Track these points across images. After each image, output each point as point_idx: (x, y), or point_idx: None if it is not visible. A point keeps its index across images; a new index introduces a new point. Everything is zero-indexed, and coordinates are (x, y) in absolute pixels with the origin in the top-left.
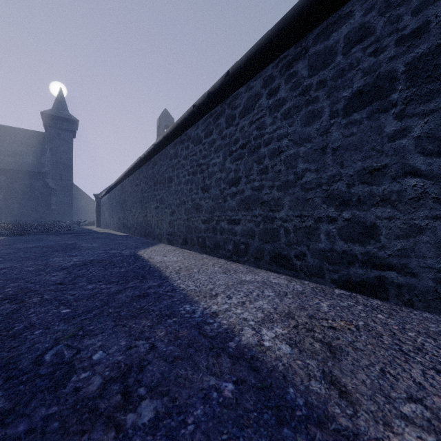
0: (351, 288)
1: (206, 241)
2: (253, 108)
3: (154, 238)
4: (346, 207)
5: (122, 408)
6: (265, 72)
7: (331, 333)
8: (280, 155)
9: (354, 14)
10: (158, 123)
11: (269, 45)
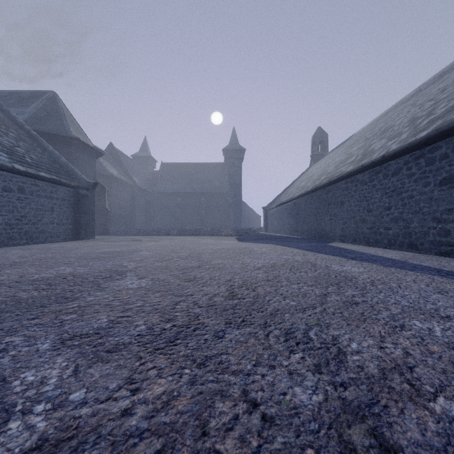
0: (441, 255)
1: (370, 239)
2: (399, 173)
3: (328, 239)
4: (439, 223)
5: (361, 258)
6: (405, 157)
7: (415, 258)
8: (412, 198)
9: (442, 148)
10: (312, 141)
11: (405, 151)
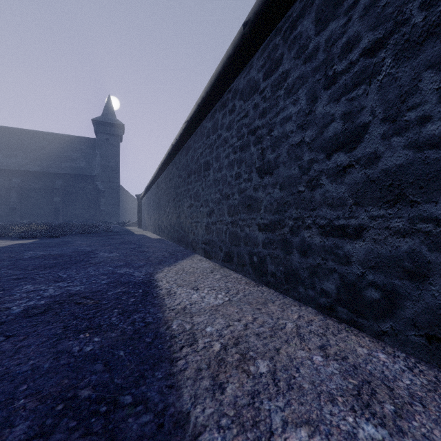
0: None
1: (267, 263)
2: None
3: (188, 245)
4: None
5: None
6: None
7: None
8: None
9: None
10: None
11: None
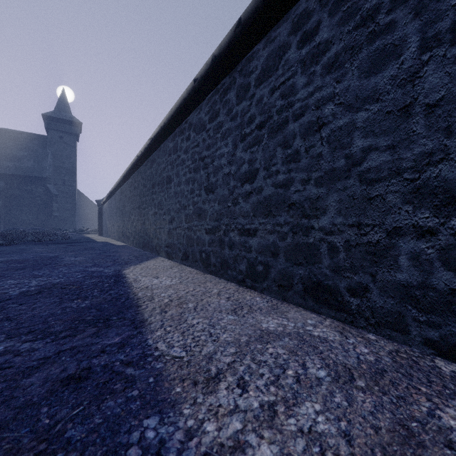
0: None
1: (211, 257)
2: (277, 68)
3: (152, 249)
4: None
5: None
6: (295, 9)
7: None
8: (320, 130)
9: None
10: None
11: None
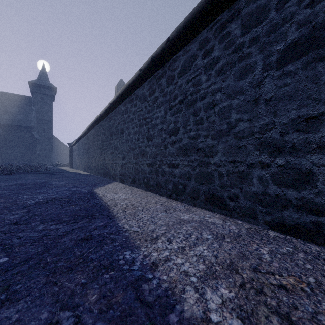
0: (284, 230)
1: (150, 181)
2: (190, 68)
3: (110, 177)
4: (279, 153)
5: None
6: (201, 35)
7: (284, 297)
8: (214, 107)
9: None
10: (115, 90)
11: (205, 9)
